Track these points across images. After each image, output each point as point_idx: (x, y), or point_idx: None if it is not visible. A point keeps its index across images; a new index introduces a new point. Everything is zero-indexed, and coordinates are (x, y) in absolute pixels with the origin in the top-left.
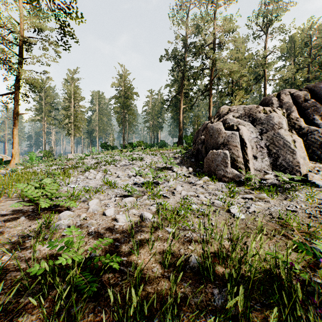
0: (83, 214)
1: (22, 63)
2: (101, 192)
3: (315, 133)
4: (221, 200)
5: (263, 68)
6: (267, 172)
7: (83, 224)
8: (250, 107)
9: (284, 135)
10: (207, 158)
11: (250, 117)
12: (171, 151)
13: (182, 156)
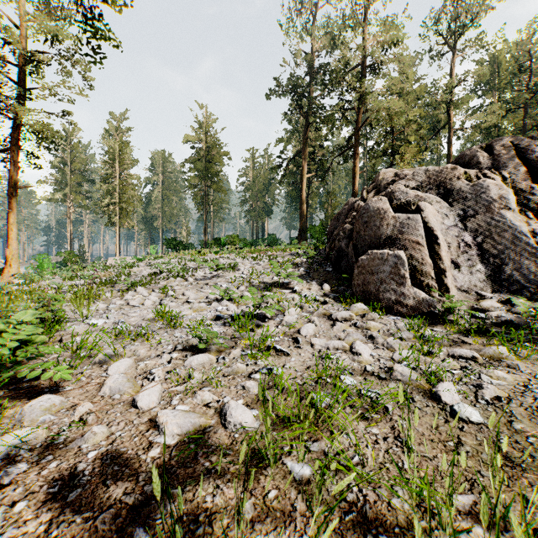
0: (82, 404)
1: (24, 98)
2: (146, 339)
3: None
4: (407, 364)
5: (447, 109)
6: (484, 294)
7: (72, 438)
8: (438, 169)
9: (512, 220)
10: (359, 266)
11: (439, 189)
12: (288, 252)
13: (309, 262)
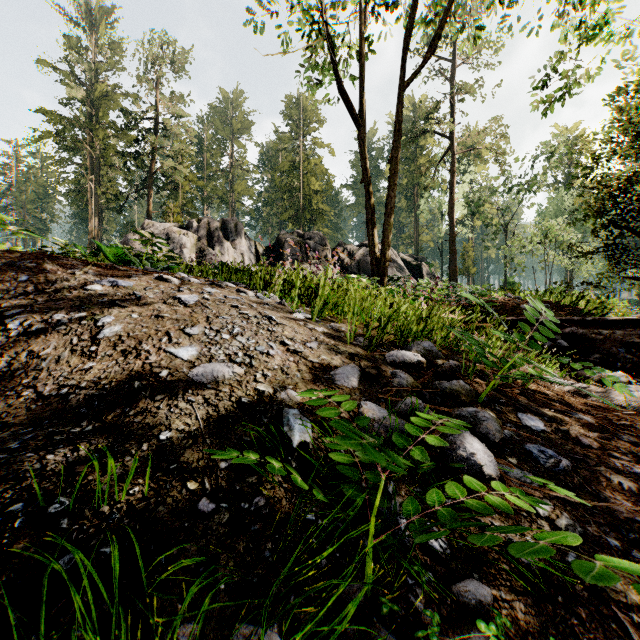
0: None
1: None
2: None
3: (210, 255)
4: None
5: (230, 177)
6: None
7: None
8: (169, 227)
9: (186, 252)
10: None
11: (167, 236)
12: None
13: None
